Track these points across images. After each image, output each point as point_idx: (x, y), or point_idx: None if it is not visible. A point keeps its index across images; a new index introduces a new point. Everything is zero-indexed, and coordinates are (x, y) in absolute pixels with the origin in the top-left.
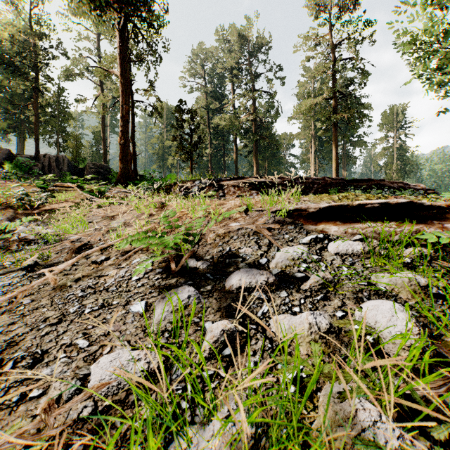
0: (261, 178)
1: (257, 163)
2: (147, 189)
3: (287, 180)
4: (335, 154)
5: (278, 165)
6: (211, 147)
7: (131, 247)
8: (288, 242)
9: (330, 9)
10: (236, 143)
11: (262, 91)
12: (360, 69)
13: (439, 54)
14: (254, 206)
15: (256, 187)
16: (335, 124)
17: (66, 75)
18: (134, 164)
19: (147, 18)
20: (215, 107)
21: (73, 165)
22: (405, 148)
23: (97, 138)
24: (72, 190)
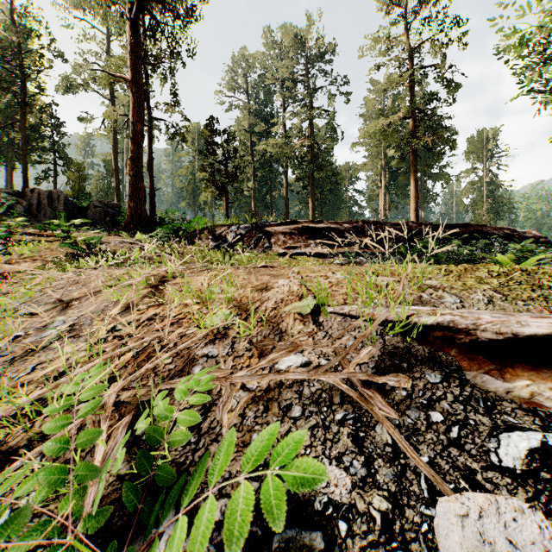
0: (322, 222)
1: (313, 201)
2: (161, 239)
3: (358, 225)
4: (415, 190)
5: (339, 203)
6: (255, 180)
7: (26, 434)
8: (450, 447)
9: (407, 2)
10: (286, 176)
11: (319, 109)
12: (447, 81)
13: (550, 61)
14: (329, 298)
15: (314, 235)
16: (414, 151)
17: (66, 86)
18: (152, 203)
19: (165, 2)
20: (259, 130)
21: (72, 203)
22: (497, 182)
23: (109, 168)
24: (52, 240)
